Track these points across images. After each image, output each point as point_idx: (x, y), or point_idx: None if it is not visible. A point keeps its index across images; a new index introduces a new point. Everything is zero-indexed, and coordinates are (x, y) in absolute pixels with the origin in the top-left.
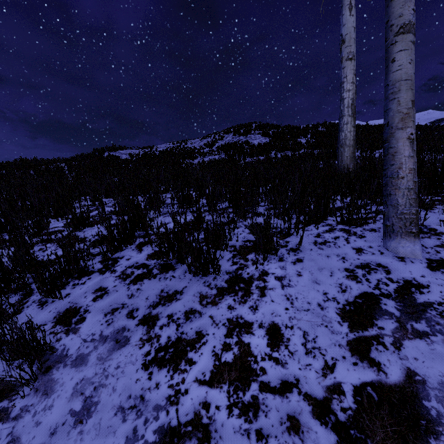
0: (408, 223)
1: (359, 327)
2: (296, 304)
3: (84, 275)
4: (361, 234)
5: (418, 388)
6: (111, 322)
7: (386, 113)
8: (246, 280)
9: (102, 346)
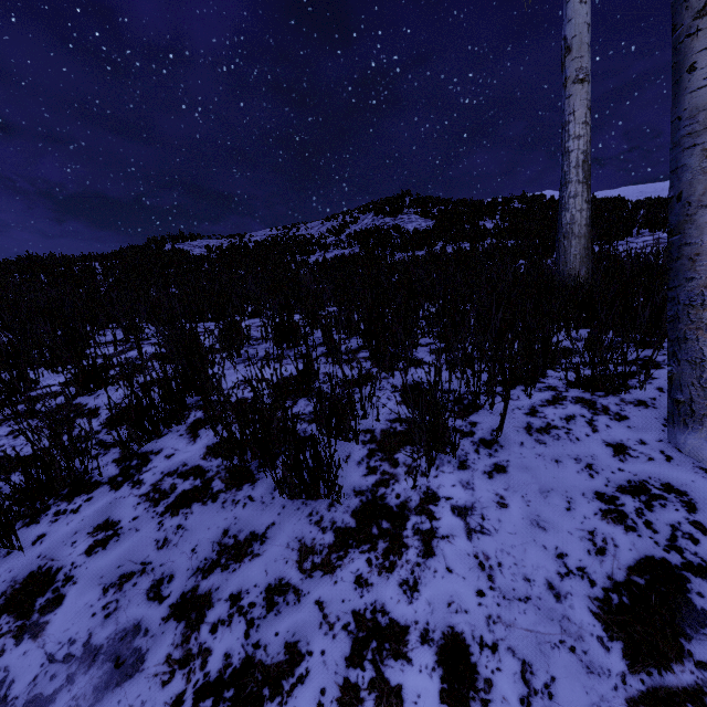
0: None
1: (650, 657)
2: (500, 582)
3: (80, 492)
4: (619, 411)
5: None
6: (113, 609)
7: (674, 175)
8: (394, 512)
9: (84, 675)
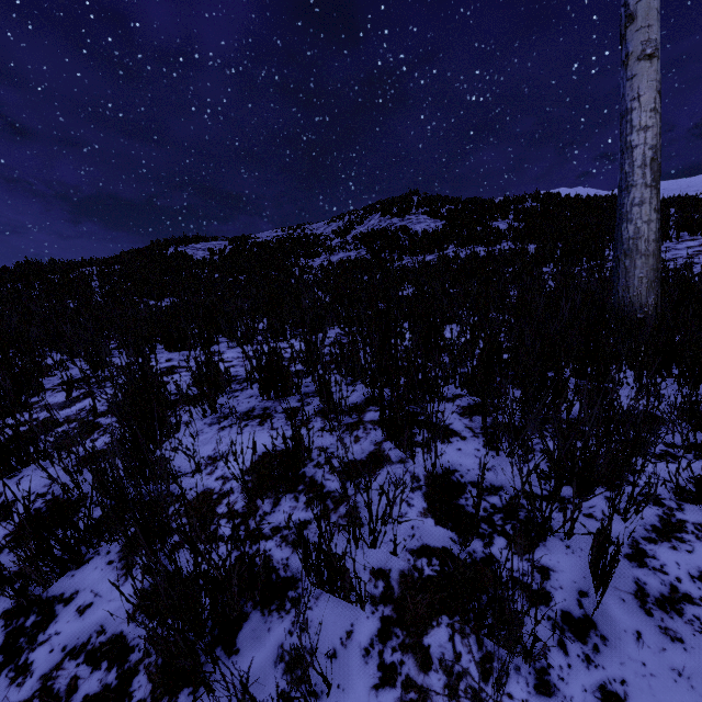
0: None
1: None
2: None
3: None
4: None
5: None
6: None
7: None
8: None
9: None
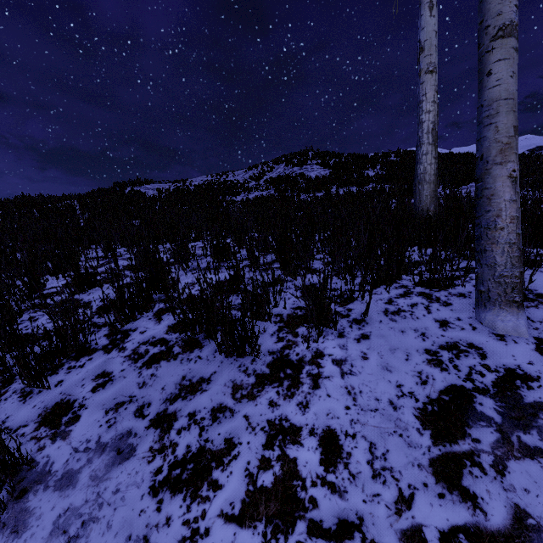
0: (510, 288)
1: (446, 437)
2: (360, 401)
3: (83, 355)
4: (446, 300)
5: (532, 538)
6: (113, 422)
7: (479, 143)
8: (295, 364)
9: (98, 459)
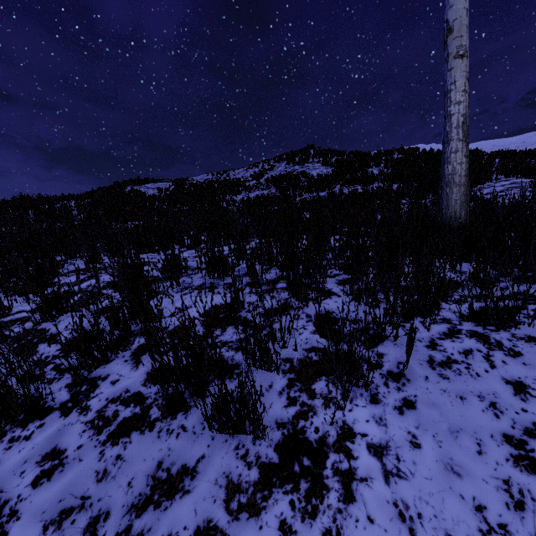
0: None
1: None
2: None
3: (34, 417)
4: (512, 346)
5: None
6: None
7: None
8: (314, 448)
9: None
